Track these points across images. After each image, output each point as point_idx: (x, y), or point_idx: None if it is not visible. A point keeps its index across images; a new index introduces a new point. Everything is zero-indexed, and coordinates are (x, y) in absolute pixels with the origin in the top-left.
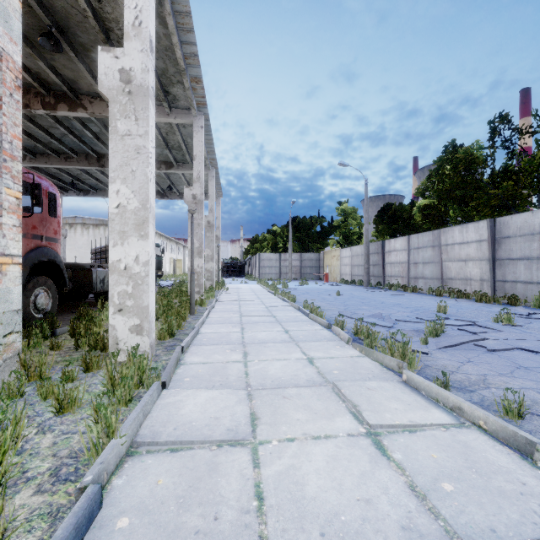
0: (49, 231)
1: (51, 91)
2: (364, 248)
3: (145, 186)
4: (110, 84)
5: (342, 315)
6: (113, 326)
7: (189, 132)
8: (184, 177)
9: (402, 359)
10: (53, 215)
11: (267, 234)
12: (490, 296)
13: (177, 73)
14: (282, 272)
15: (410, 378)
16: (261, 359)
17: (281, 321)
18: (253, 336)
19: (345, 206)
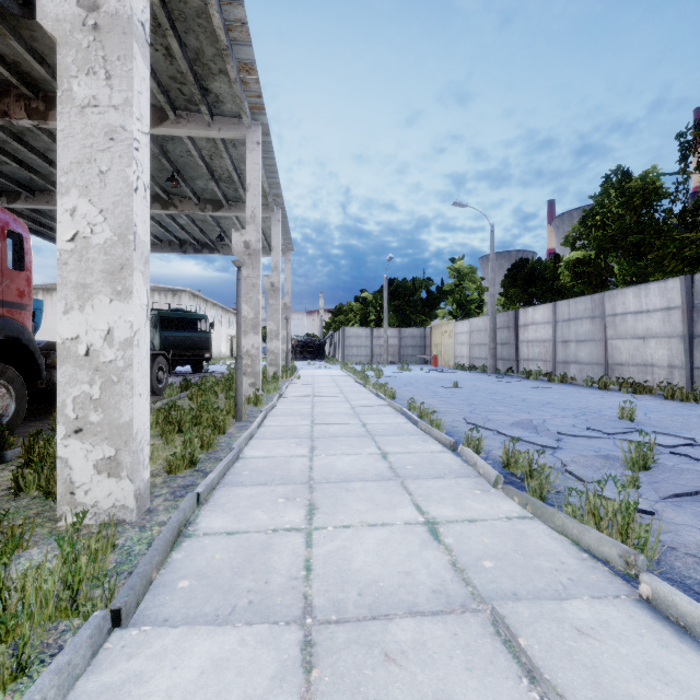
0: (8, 292)
1: (39, 92)
2: (490, 320)
3: (124, 201)
4: (60, 12)
5: (471, 423)
6: (64, 461)
7: (242, 153)
8: (239, 223)
9: (622, 537)
10: (20, 268)
11: (354, 302)
12: (689, 391)
13: (218, 57)
14: (374, 353)
15: (664, 598)
16: (338, 524)
17: (375, 434)
18: (328, 465)
19: (460, 264)
